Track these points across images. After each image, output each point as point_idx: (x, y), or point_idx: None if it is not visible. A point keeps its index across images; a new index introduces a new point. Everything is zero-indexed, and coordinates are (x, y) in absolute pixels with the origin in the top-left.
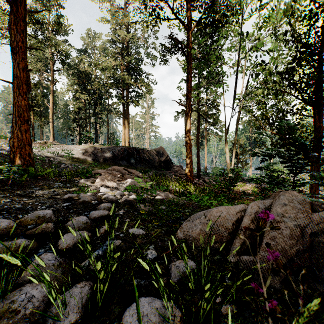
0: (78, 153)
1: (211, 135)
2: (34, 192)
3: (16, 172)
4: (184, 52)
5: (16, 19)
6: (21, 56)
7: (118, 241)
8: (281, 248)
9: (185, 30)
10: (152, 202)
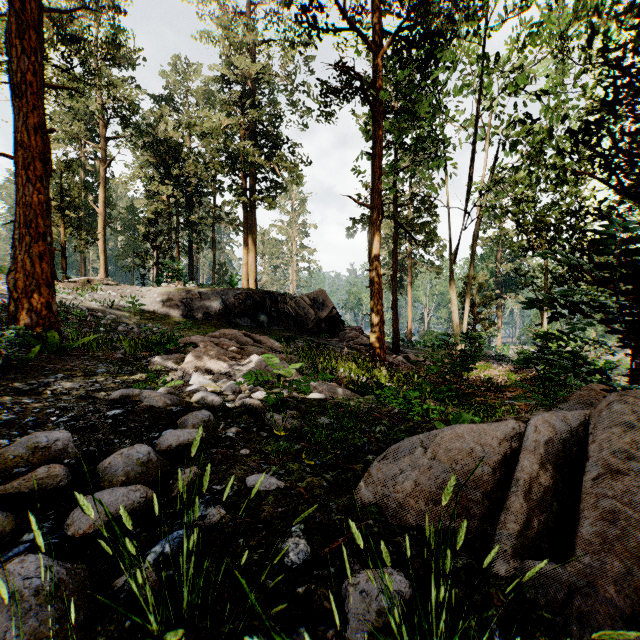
0: (153, 303)
1: (421, 267)
2: (50, 384)
3: (13, 343)
4: (366, 96)
5: (21, 26)
6: (31, 103)
7: (218, 510)
8: (636, 548)
9: (368, 52)
10: (301, 408)
